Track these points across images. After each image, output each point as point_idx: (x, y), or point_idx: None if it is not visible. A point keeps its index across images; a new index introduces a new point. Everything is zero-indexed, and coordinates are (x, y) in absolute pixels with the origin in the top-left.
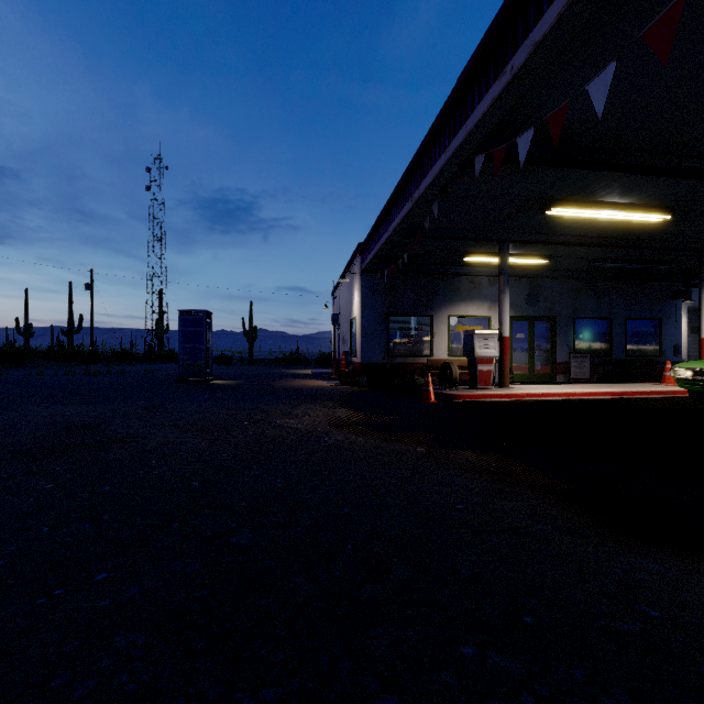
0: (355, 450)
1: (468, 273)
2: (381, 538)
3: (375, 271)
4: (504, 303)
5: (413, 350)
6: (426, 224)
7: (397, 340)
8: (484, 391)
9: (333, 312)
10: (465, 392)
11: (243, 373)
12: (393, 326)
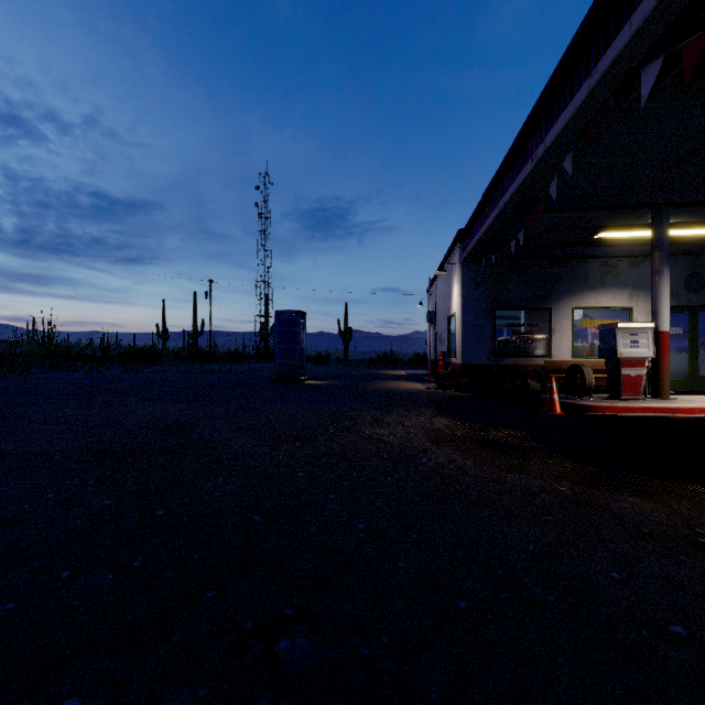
0: (465, 481)
1: (599, 254)
2: (538, 700)
3: (479, 259)
4: (660, 286)
5: (525, 349)
6: (552, 188)
7: (505, 338)
8: (632, 402)
9: (429, 310)
10: (605, 403)
11: (337, 373)
12: (500, 321)
